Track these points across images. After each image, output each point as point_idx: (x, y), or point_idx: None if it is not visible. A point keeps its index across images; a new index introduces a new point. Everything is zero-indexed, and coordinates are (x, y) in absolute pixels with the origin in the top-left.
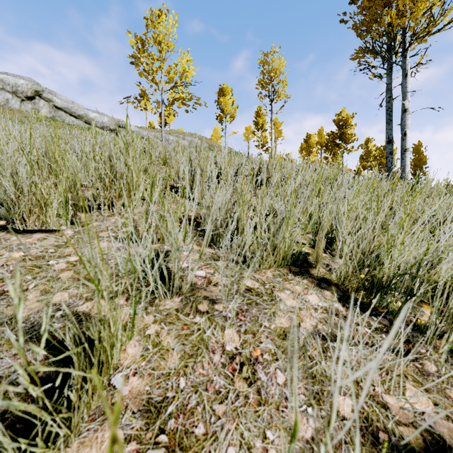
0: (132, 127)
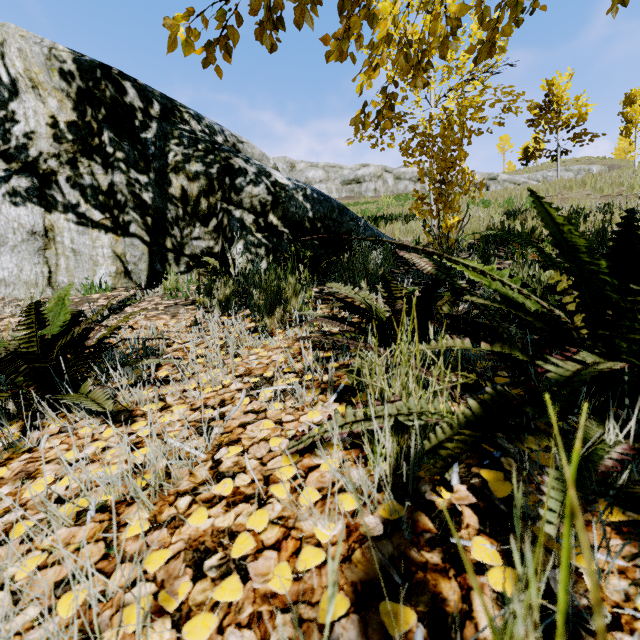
0: (504, 176)
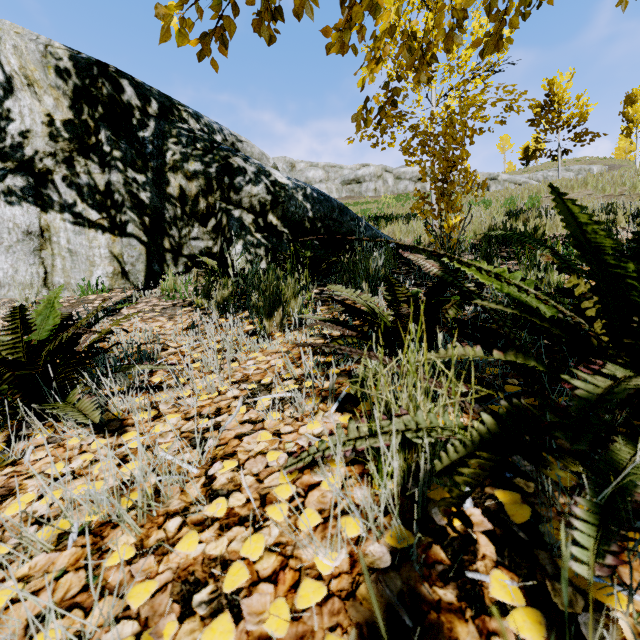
0: (504, 176)
